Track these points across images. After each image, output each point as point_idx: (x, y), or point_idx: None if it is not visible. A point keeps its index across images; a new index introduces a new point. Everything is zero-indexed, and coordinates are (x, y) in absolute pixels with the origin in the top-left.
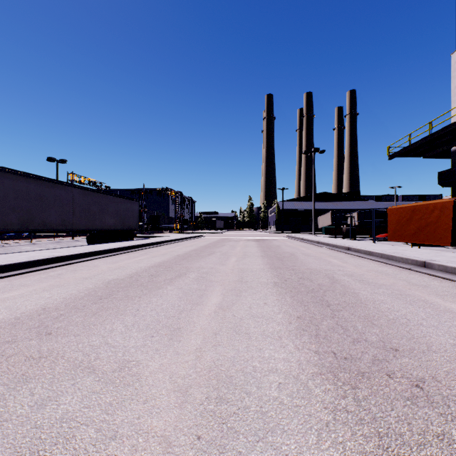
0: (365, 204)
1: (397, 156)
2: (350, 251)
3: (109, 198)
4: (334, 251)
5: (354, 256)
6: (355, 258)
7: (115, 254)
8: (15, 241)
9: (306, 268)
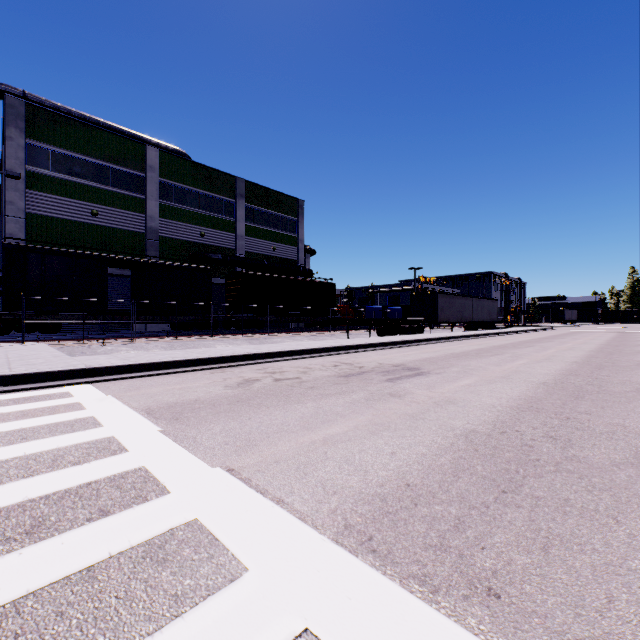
0: None
1: None
2: None
3: (484, 301)
4: None
5: None
6: None
7: (512, 334)
8: (426, 328)
9: (632, 339)
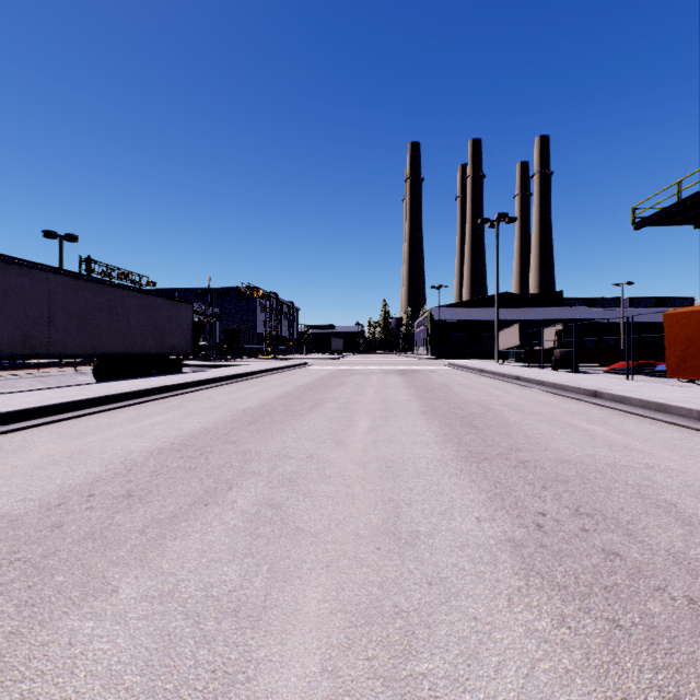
0: (573, 311)
1: (652, 223)
2: (601, 399)
3: (131, 296)
4: (565, 399)
5: (621, 412)
6: (634, 421)
7: (112, 408)
8: None
9: (552, 457)
